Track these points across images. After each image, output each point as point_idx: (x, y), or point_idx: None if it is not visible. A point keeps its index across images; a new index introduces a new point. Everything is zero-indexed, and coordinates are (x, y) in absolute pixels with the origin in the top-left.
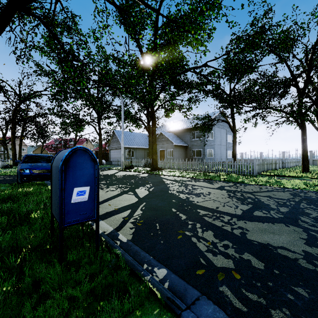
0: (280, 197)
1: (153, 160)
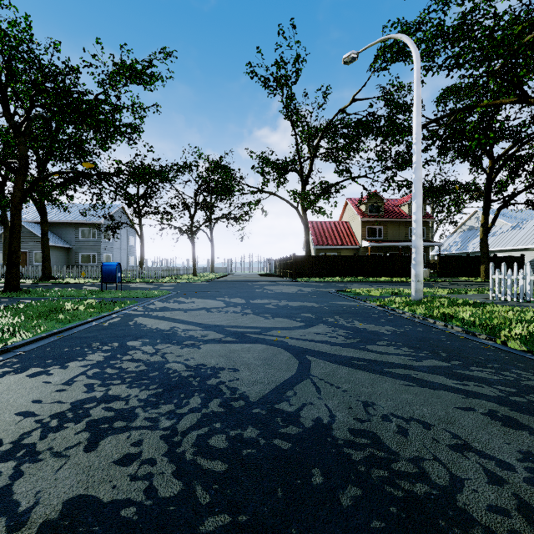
0: (173, 284)
1: (45, 267)
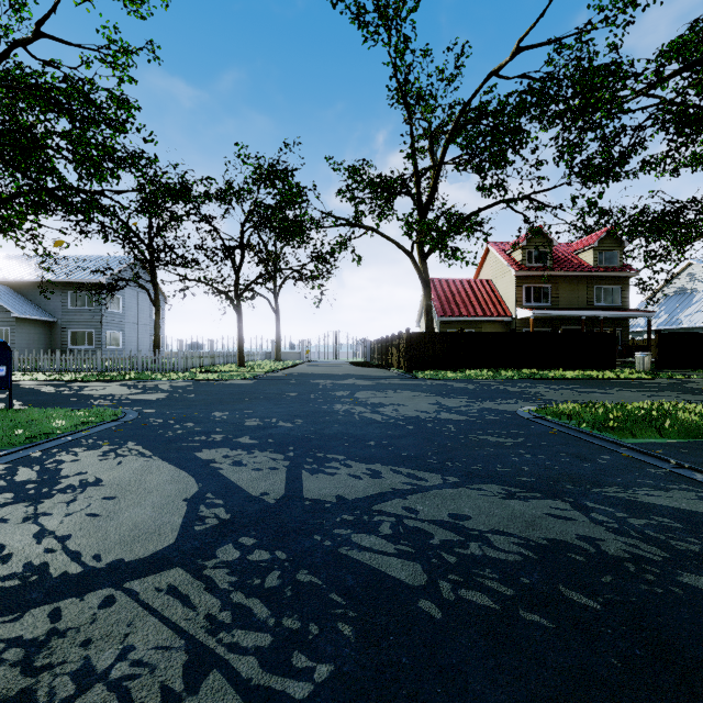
0: (180, 385)
1: None
